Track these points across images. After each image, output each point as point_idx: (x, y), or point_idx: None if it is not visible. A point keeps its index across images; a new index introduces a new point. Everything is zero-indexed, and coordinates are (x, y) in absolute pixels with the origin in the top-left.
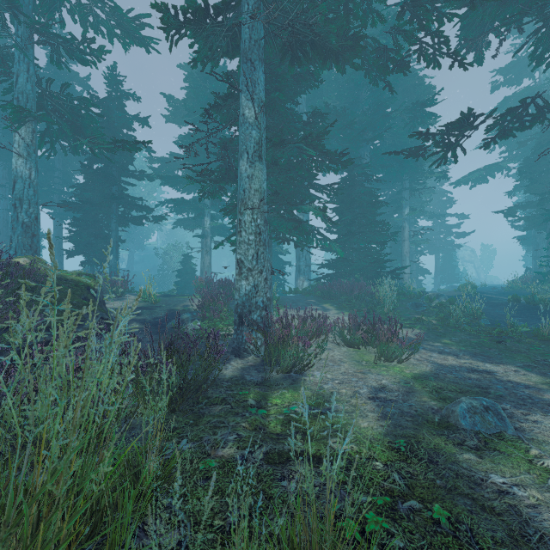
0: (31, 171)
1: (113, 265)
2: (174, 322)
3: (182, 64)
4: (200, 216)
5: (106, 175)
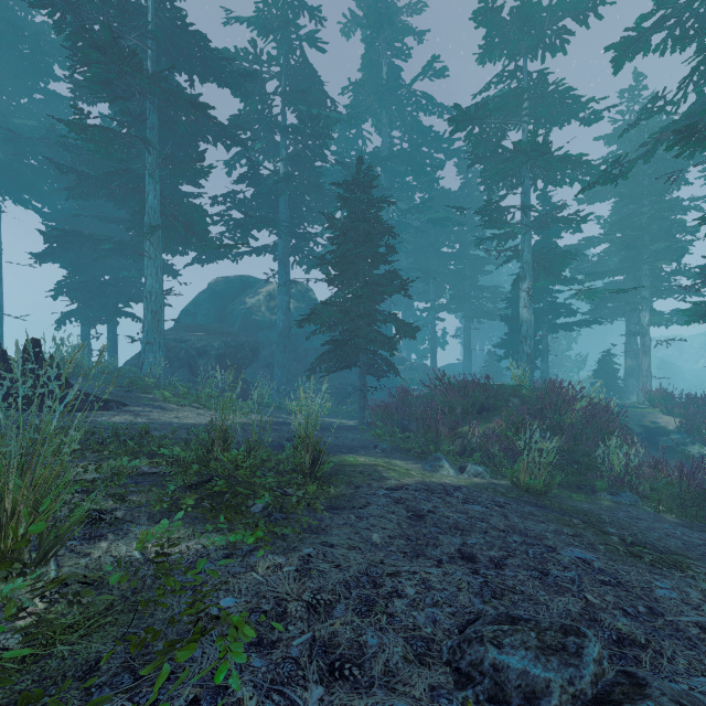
0: (530, 316)
1: (544, 370)
2: (668, 442)
3: (600, 136)
4: (632, 311)
5: (542, 290)
